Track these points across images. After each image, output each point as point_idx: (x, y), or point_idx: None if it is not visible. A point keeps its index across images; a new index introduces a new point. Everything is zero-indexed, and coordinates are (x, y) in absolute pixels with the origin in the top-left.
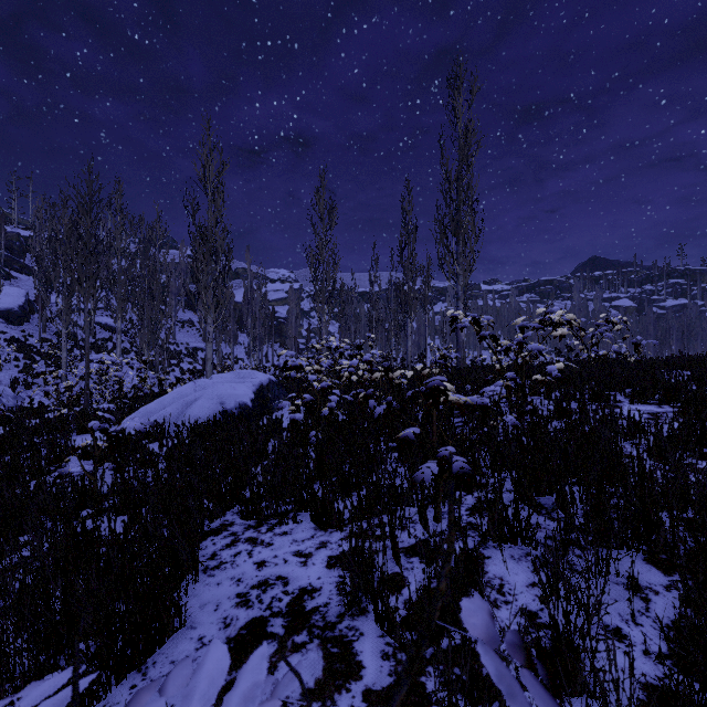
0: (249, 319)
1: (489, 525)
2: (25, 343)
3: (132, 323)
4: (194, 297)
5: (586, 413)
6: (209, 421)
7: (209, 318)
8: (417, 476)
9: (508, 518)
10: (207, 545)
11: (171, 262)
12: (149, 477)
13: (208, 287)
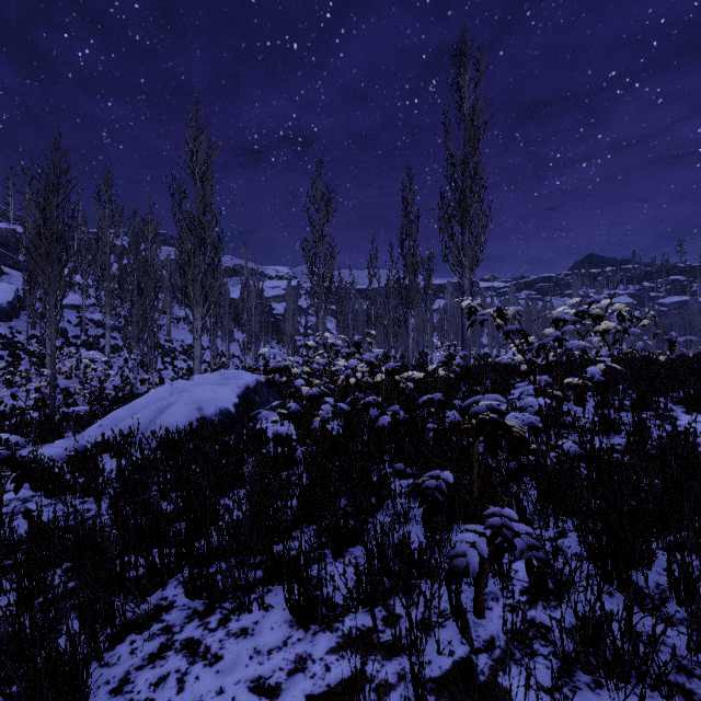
0: (243, 316)
1: (578, 644)
2: (13, 340)
3: (126, 319)
4: (182, 291)
5: (643, 428)
6: (180, 432)
7: (197, 313)
8: (453, 557)
9: (612, 637)
10: (120, 654)
11: (166, 258)
12: (90, 511)
13: (195, 280)
